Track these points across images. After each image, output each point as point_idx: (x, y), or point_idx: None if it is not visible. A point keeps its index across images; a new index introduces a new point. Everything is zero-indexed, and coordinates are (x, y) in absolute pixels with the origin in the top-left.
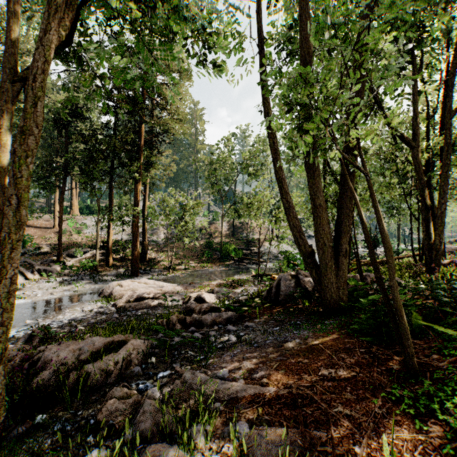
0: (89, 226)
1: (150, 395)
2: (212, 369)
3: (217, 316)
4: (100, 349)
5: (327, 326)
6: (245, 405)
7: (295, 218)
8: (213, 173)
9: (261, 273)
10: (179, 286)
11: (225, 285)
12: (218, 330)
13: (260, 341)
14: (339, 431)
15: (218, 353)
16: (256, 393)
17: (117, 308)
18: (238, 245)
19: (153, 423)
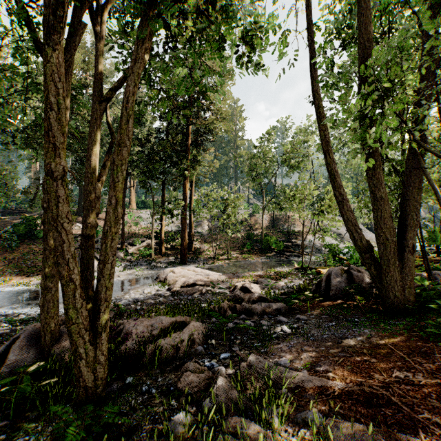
0: (144, 219)
1: (221, 373)
2: (271, 357)
3: (266, 306)
4: (167, 327)
5: (392, 326)
6: (314, 395)
7: (349, 211)
8: (254, 167)
9: (304, 266)
10: (224, 275)
11: (268, 276)
12: (269, 320)
13: (316, 335)
14: (430, 438)
15: (273, 342)
16: (323, 386)
17: (171, 292)
18: (278, 238)
19: (227, 398)
